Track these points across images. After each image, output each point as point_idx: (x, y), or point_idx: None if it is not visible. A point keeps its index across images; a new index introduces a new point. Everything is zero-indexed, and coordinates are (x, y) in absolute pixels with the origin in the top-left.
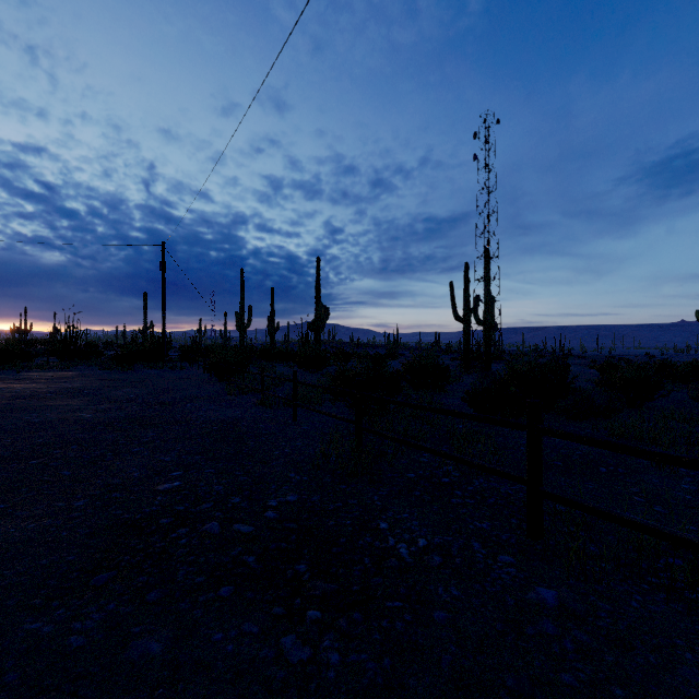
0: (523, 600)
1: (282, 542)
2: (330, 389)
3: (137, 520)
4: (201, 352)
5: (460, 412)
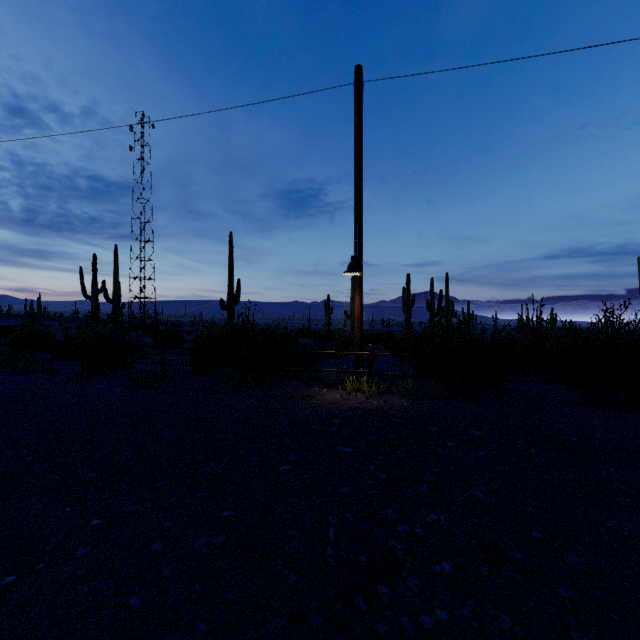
0: None
1: None
2: None
3: None
4: None
5: None
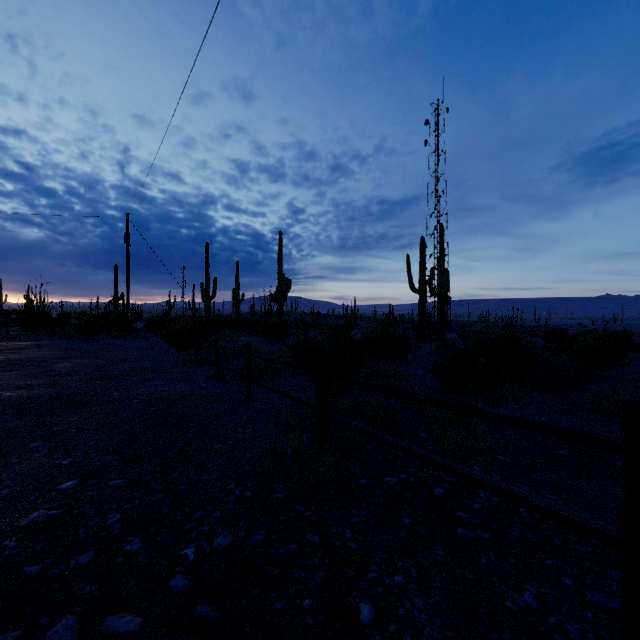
0: None
1: None
2: (286, 364)
3: None
4: (168, 322)
5: (477, 408)
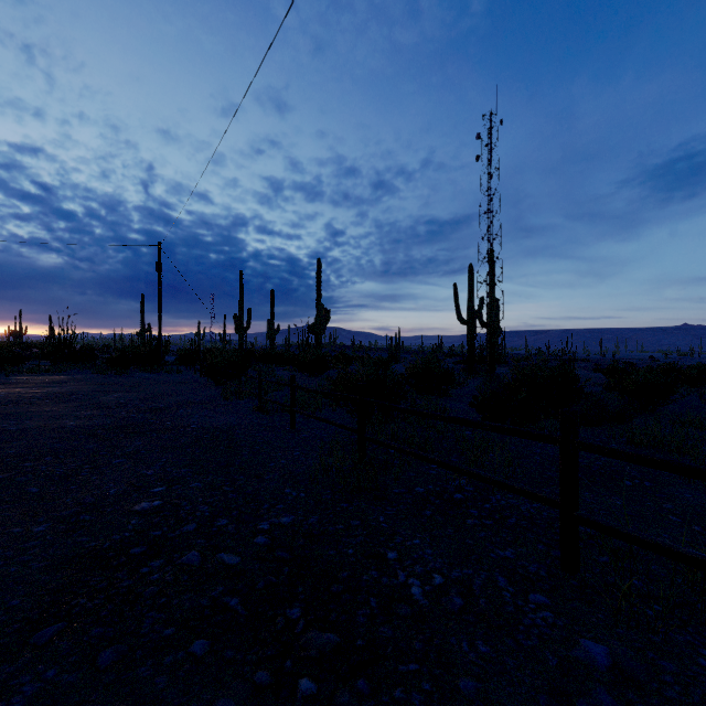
0: (568, 658)
1: (272, 577)
2: (330, 394)
3: (103, 549)
4: (199, 355)
5: (478, 422)
